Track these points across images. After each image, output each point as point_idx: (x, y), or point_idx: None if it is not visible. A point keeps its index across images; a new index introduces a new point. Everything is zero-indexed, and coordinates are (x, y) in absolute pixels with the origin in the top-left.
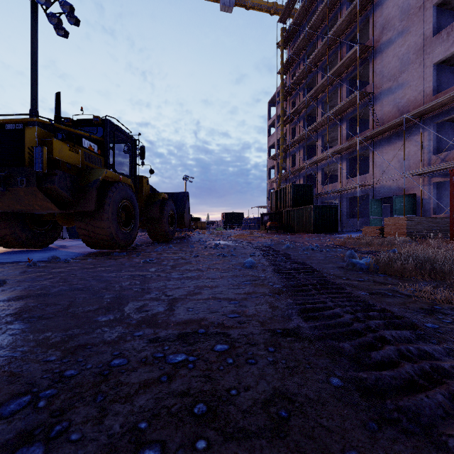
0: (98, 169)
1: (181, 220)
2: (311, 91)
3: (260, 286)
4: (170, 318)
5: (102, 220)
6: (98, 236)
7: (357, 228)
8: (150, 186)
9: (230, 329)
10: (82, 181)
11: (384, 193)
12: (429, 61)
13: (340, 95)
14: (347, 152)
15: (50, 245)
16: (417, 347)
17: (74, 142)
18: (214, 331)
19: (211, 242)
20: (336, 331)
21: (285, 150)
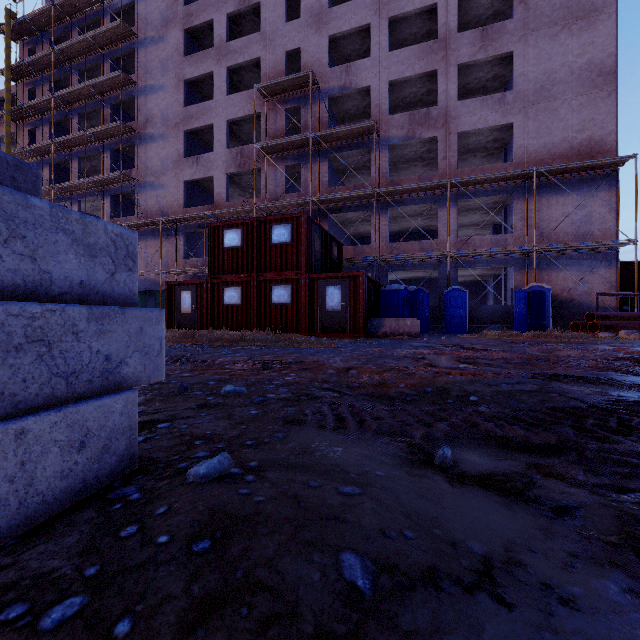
0: None
1: None
2: (62, 138)
3: None
4: None
5: None
6: None
7: None
8: None
9: None
10: None
11: (148, 286)
12: (182, 177)
13: (103, 162)
14: None
15: None
16: None
17: None
18: None
19: None
20: None
21: None
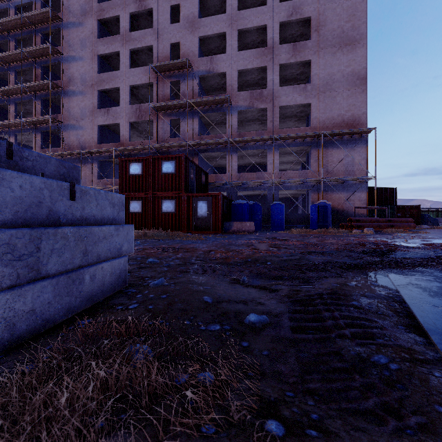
0: None
1: None
2: (2, 88)
3: None
4: None
5: None
6: None
7: None
8: None
9: None
10: None
11: None
12: (96, 122)
13: (35, 108)
14: None
15: None
16: None
17: None
18: None
19: None
20: None
21: None
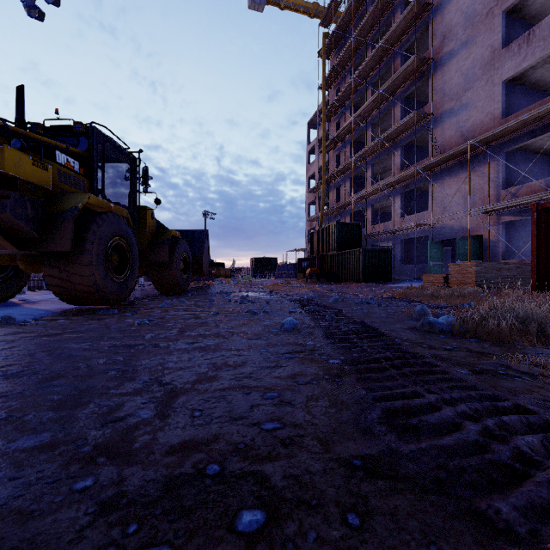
0: (78, 194)
1: (198, 266)
2: (359, 110)
3: (309, 361)
4: (157, 437)
5: (82, 264)
6: (76, 287)
7: (414, 276)
8: (157, 220)
9: (268, 461)
10: (53, 209)
11: (445, 234)
12: (498, 78)
13: (393, 116)
14: (402, 185)
15: (13, 300)
16: None
17: (41, 154)
18: (237, 469)
19: (237, 294)
20: (467, 465)
21: (328, 182)
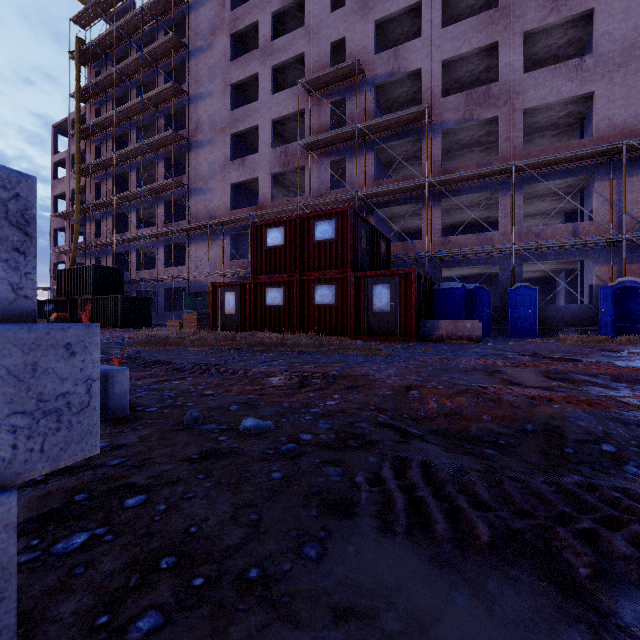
0: None
1: None
2: (123, 150)
3: None
4: None
5: None
6: None
7: None
8: None
9: None
10: None
11: (198, 287)
12: (228, 180)
13: (157, 171)
14: (166, 238)
15: None
16: (103, 353)
17: None
18: None
19: None
20: None
21: (84, 211)
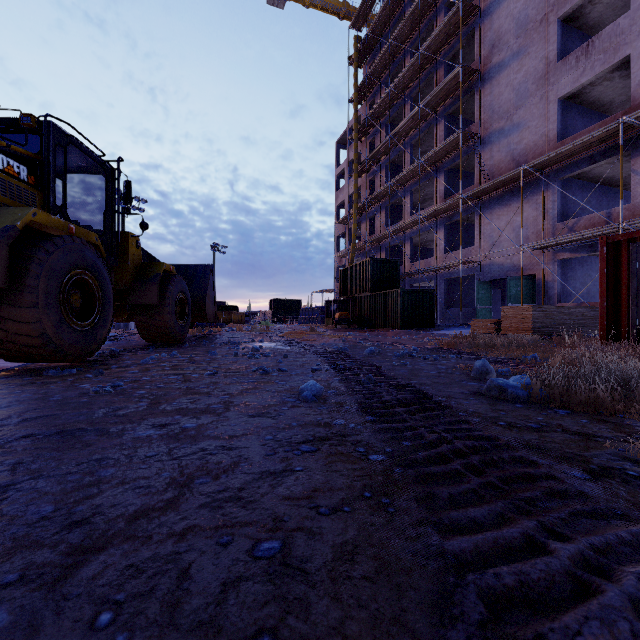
0: (18, 208)
1: (200, 310)
2: (397, 127)
3: (338, 459)
4: None
5: (22, 306)
6: (15, 338)
7: (459, 322)
8: (144, 251)
9: None
10: None
11: (494, 273)
12: (553, 94)
13: (435, 136)
14: (446, 216)
15: None
16: None
17: None
18: None
19: (249, 344)
20: None
21: (360, 211)
